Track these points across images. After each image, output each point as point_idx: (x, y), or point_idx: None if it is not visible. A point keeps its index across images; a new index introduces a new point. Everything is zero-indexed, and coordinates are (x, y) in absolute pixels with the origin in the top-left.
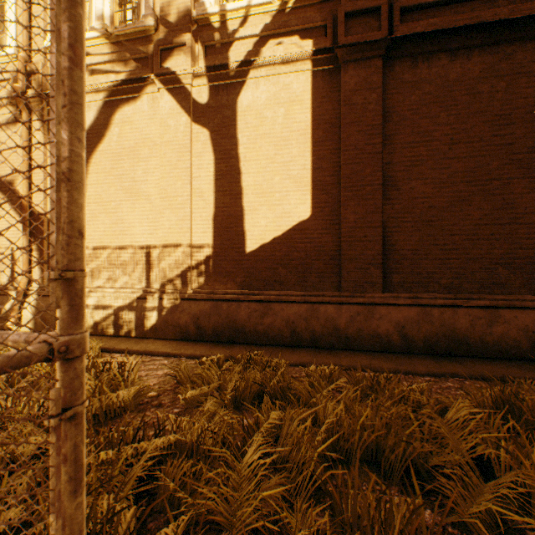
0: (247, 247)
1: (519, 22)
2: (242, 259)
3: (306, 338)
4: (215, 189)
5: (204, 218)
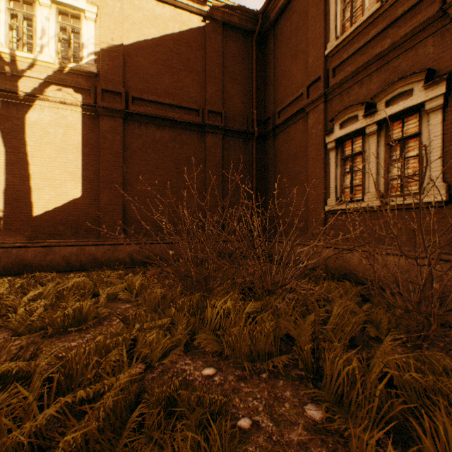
0: (35, 213)
1: (183, 122)
2: (31, 220)
3: (77, 265)
4: (6, 172)
5: None
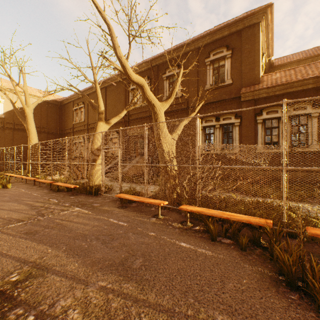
0: None
1: None
2: None
3: None
4: None
5: None
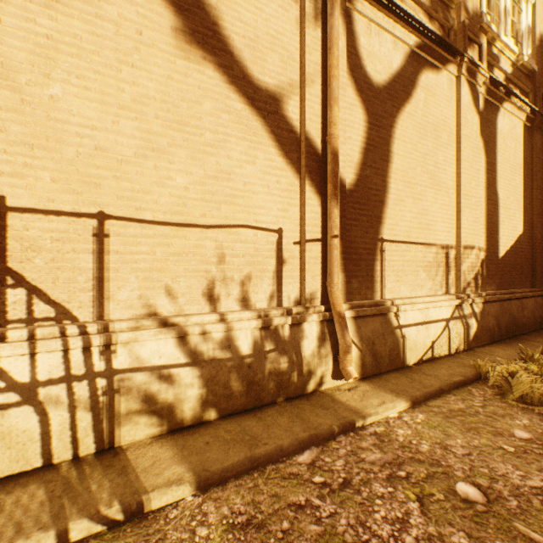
0: (500, 253)
1: None
2: (498, 263)
3: (538, 323)
4: (485, 196)
5: (480, 222)
